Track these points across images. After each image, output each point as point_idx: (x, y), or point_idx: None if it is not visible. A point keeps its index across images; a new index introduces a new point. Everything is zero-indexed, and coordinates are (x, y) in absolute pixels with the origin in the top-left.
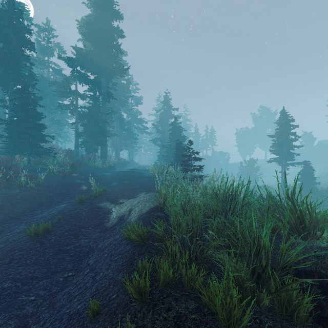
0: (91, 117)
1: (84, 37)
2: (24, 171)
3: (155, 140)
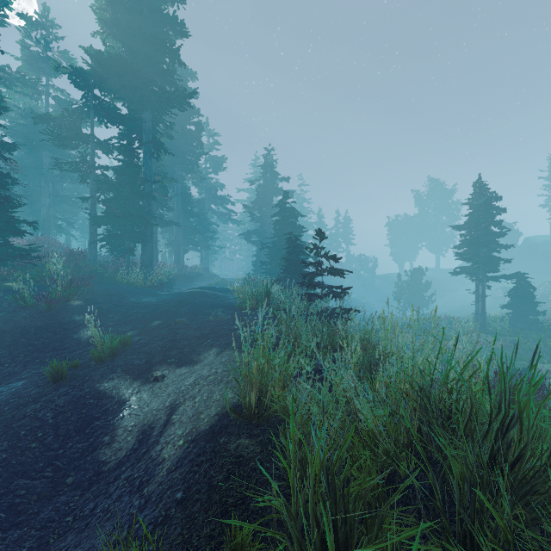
0: (120, 187)
1: (106, 28)
2: None
3: (247, 234)
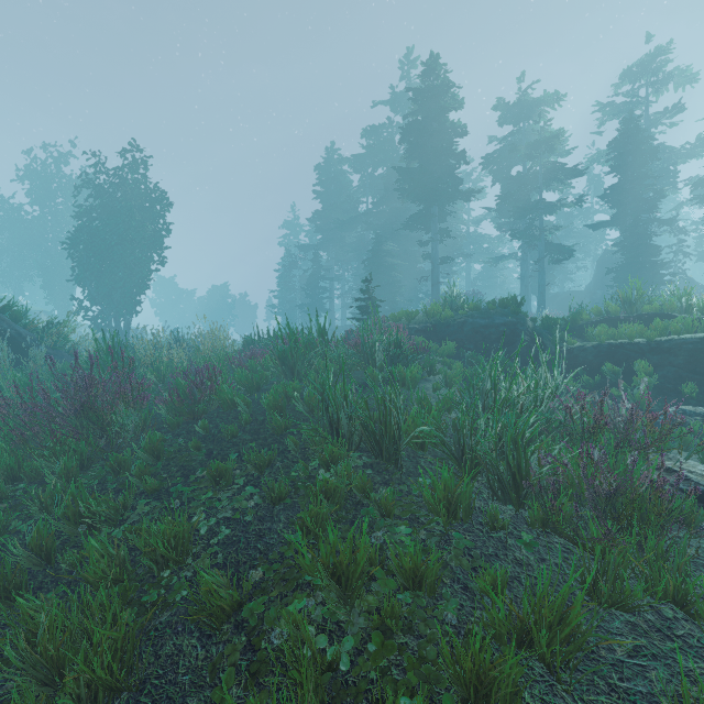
0: None
1: None
2: None
3: None
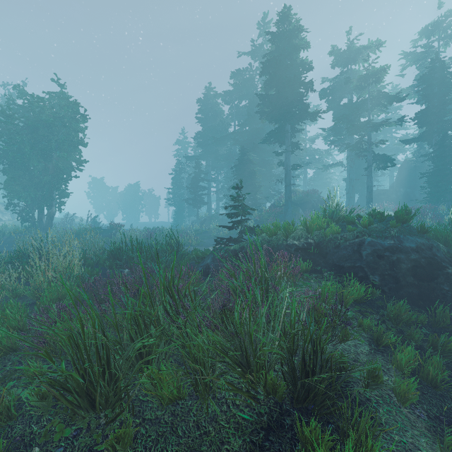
0: None
1: None
2: (429, 214)
3: None
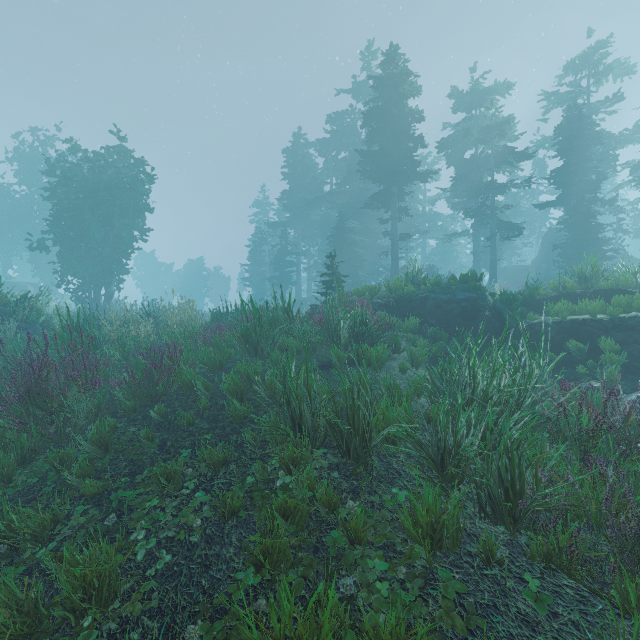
0: None
1: None
2: None
3: None
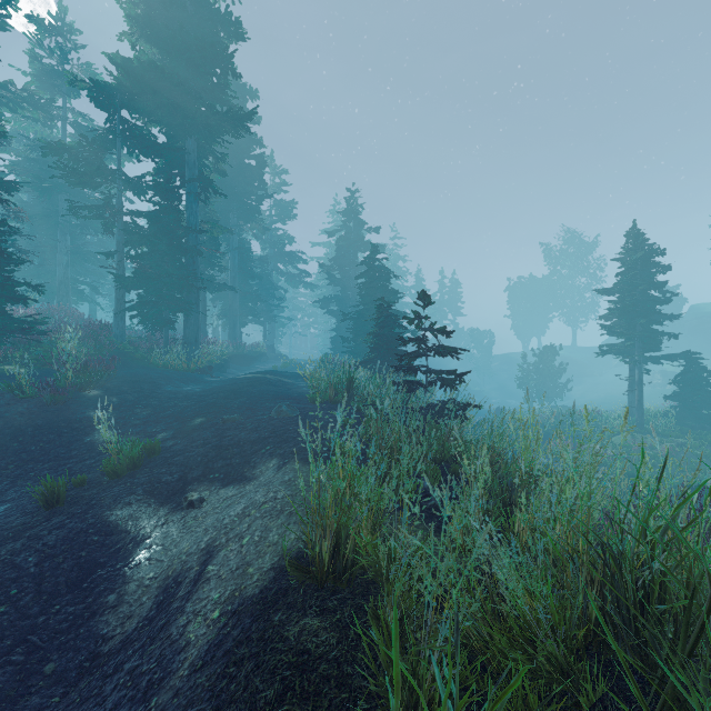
0: (155, 238)
1: (137, 28)
2: None
3: (324, 301)
